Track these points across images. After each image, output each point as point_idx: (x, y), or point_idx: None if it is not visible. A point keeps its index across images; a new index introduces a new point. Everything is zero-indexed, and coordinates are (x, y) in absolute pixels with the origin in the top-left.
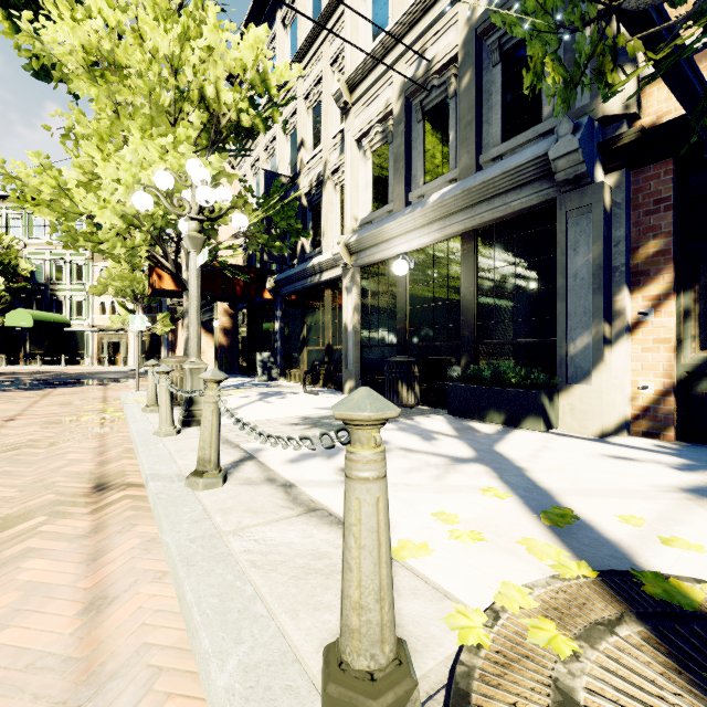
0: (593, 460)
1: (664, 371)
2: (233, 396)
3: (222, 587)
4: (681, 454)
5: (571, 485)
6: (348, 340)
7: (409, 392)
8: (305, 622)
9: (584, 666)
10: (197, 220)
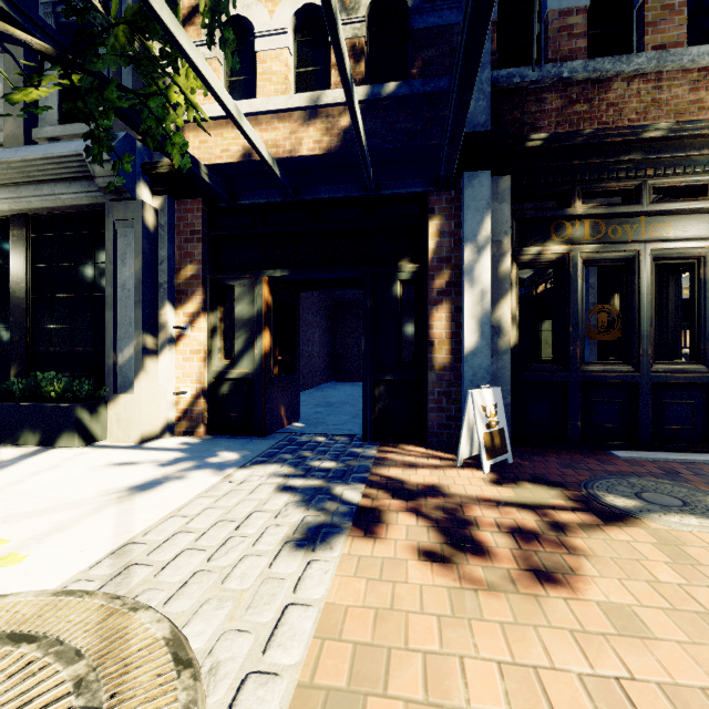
0: (89, 472)
1: (197, 378)
2: None
3: None
4: (189, 449)
5: (1, 514)
6: None
7: None
8: None
9: None
10: None
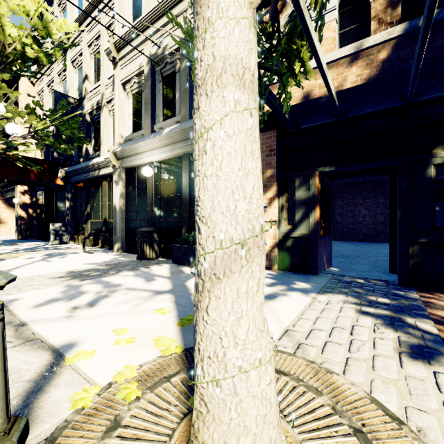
0: None
1: (273, 236)
2: (20, 257)
3: None
4: (275, 277)
5: None
6: (117, 216)
7: (151, 250)
8: None
9: (139, 403)
10: None
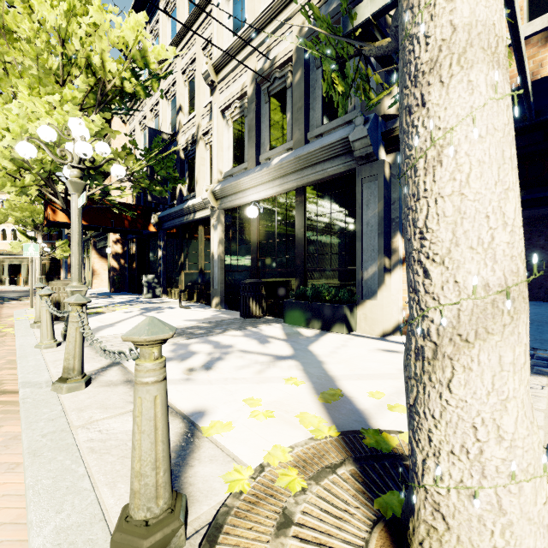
0: (371, 353)
1: None
2: (118, 311)
3: (59, 470)
4: None
5: (350, 372)
6: (215, 266)
7: (257, 306)
8: (120, 490)
9: (307, 497)
10: (78, 168)
